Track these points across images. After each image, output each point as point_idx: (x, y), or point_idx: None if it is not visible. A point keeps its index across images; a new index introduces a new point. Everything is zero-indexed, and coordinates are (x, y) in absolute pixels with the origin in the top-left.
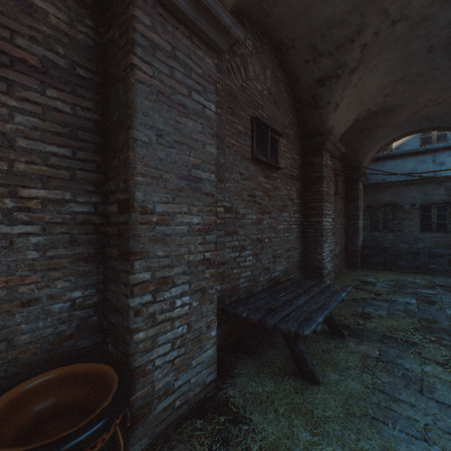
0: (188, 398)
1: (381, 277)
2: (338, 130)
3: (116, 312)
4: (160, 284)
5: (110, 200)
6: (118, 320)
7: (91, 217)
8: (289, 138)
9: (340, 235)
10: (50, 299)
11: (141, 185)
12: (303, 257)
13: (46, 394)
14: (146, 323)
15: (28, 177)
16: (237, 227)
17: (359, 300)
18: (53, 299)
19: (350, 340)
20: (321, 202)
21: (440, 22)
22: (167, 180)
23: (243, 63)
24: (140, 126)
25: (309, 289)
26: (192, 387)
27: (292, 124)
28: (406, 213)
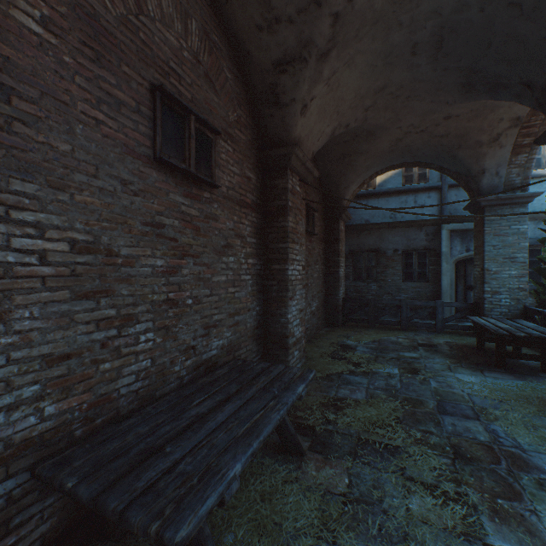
0: None
1: (363, 337)
2: (310, 145)
3: None
4: None
5: None
6: None
7: None
8: (238, 144)
9: (318, 286)
10: None
11: None
12: (262, 321)
13: None
14: None
15: None
16: (114, 281)
17: (333, 376)
18: None
19: (311, 460)
20: (286, 243)
21: (426, 7)
22: None
23: None
24: None
25: (251, 381)
26: None
27: (244, 124)
28: (389, 260)
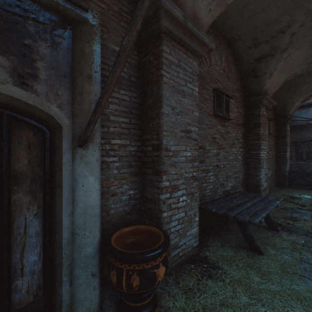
0: (185, 253)
1: (305, 194)
2: (271, 90)
3: (151, 202)
4: (173, 188)
5: (146, 144)
6: (152, 206)
7: (137, 153)
8: (236, 98)
9: (271, 163)
10: (121, 193)
11: (165, 136)
12: (245, 178)
13: (128, 237)
14: (167, 208)
15: (114, 134)
16: (205, 157)
17: (287, 209)
18: (122, 194)
19: (282, 233)
20: (259, 141)
21: None
22: (176, 133)
23: (208, 56)
24: (165, 106)
25: (253, 198)
26: (187, 247)
27: (238, 89)
28: None
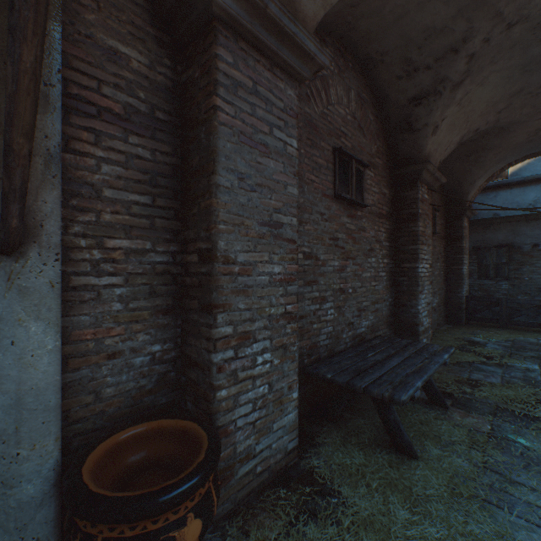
0: (269, 465)
1: (493, 336)
2: (437, 156)
3: (196, 368)
4: (241, 339)
5: (189, 249)
6: (198, 376)
7: (170, 267)
8: (377, 169)
9: (438, 283)
10: (132, 352)
11: (224, 234)
12: (393, 311)
13: (136, 448)
14: (228, 381)
15: (113, 227)
16: (317, 275)
17: (464, 364)
18: (135, 353)
19: (454, 411)
20: (416, 245)
21: None
22: (248, 227)
23: (324, 86)
24: (222, 171)
25: (403, 349)
26: (273, 454)
27: (380, 152)
28: (526, 256)
